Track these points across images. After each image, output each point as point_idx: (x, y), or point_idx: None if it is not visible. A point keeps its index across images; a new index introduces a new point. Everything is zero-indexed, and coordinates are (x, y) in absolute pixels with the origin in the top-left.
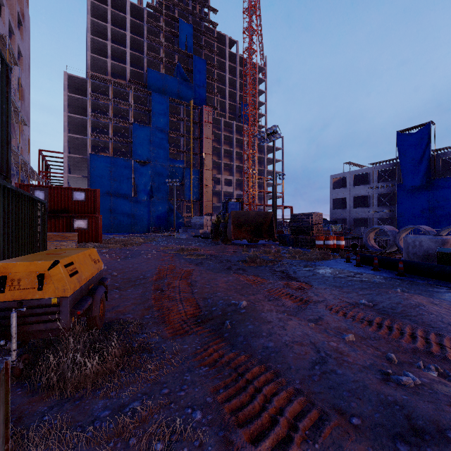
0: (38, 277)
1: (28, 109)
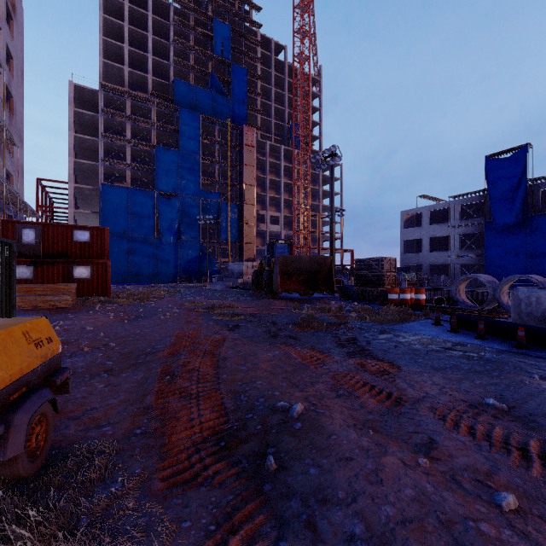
0: None
1: (21, 126)
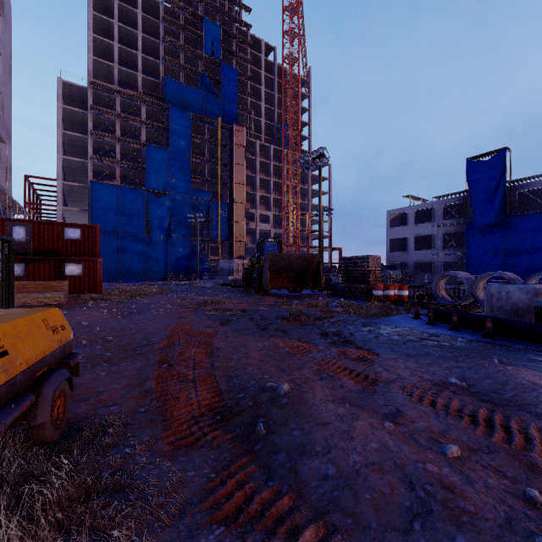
0: None
1: (9, 123)
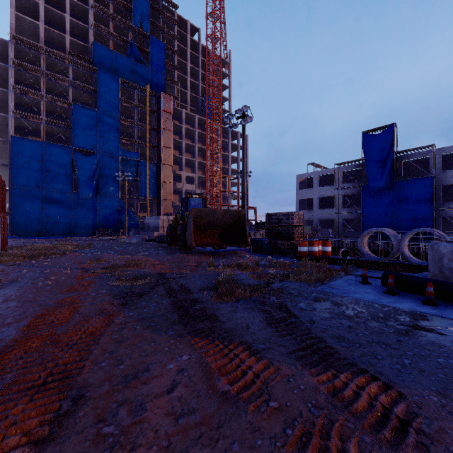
0: None
1: None
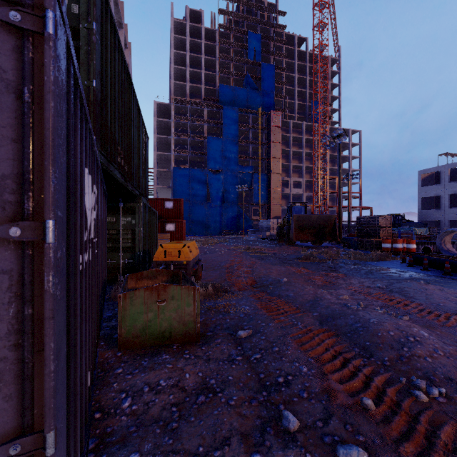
0: (178, 251)
1: None
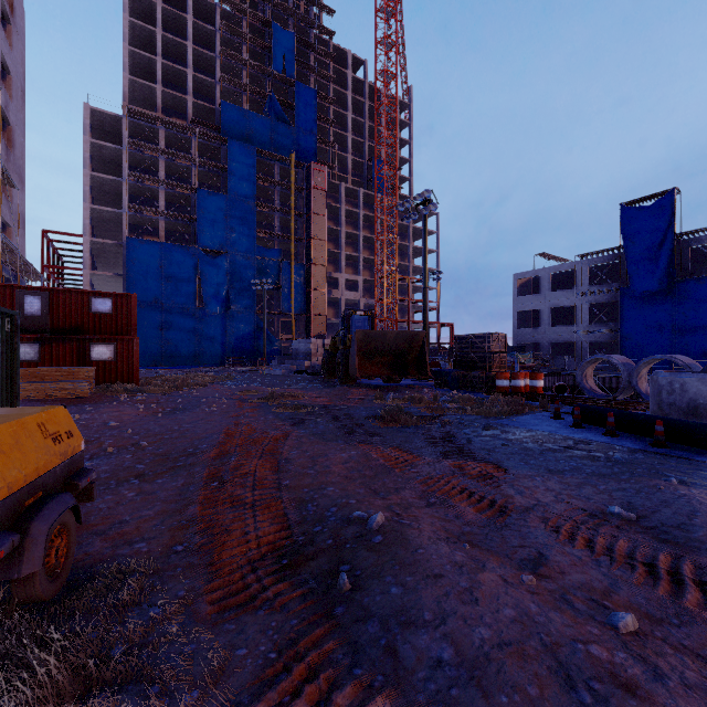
0: None
1: (22, 163)
